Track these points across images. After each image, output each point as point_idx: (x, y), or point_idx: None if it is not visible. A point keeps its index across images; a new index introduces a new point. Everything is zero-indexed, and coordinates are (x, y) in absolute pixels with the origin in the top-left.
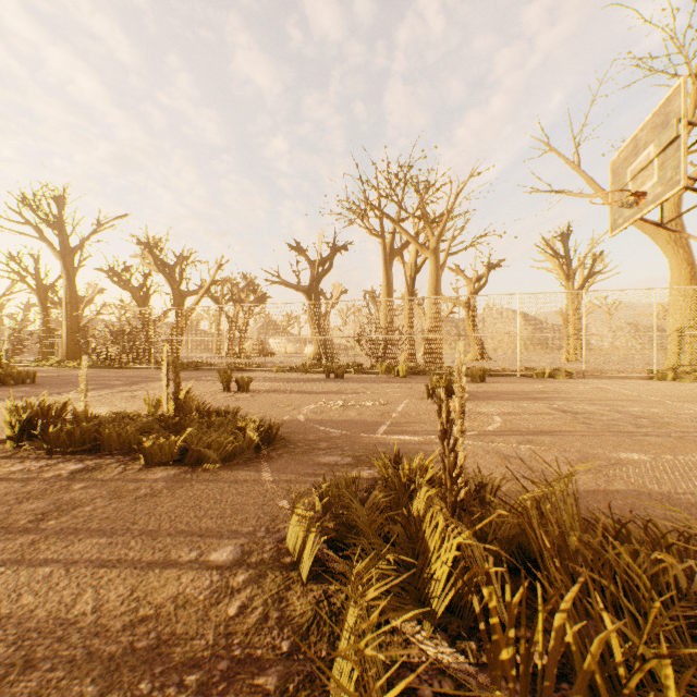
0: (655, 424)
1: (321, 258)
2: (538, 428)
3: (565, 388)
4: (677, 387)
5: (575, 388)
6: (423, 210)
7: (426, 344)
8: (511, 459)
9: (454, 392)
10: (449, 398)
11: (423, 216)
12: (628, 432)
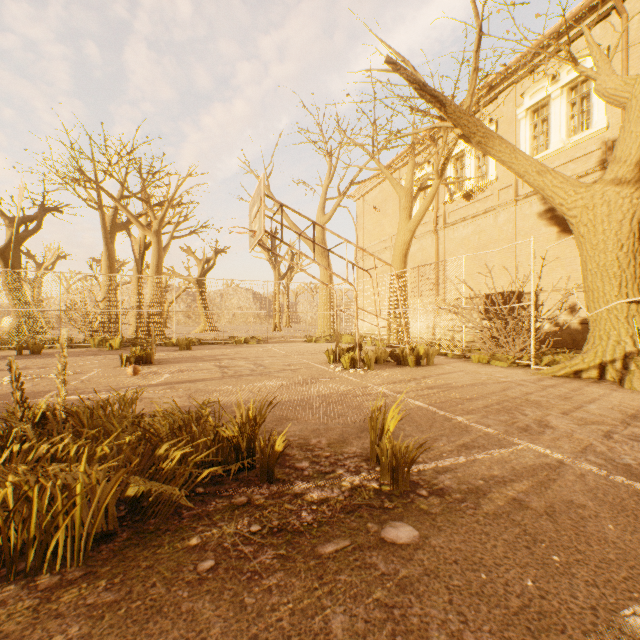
0: (264, 369)
1: (24, 216)
2: (189, 379)
3: (246, 351)
4: (312, 346)
5: (252, 350)
6: (145, 193)
7: (148, 318)
8: (145, 399)
9: (149, 359)
10: (144, 364)
11: (145, 198)
12: (242, 375)
